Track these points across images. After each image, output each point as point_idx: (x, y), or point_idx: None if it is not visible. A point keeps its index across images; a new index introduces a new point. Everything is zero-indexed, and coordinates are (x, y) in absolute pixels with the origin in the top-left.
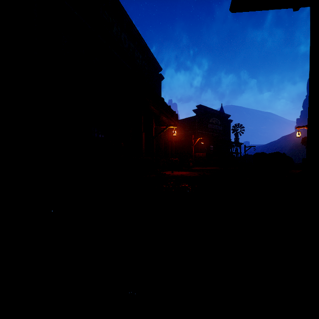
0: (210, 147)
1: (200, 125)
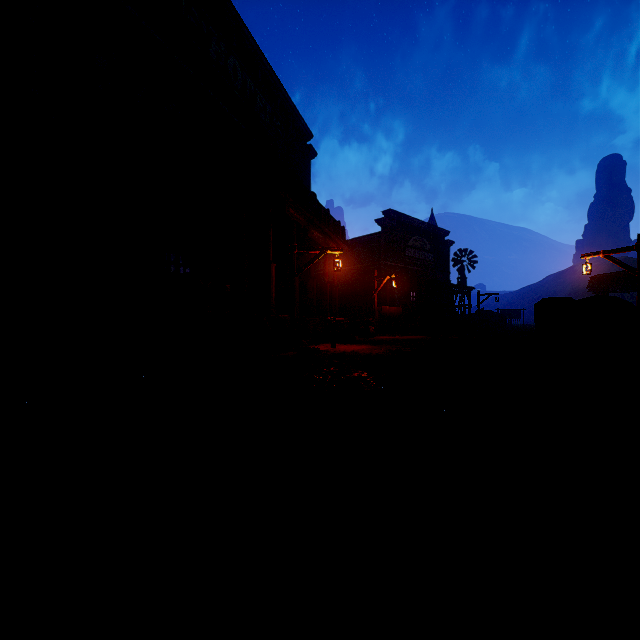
0: (409, 295)
1: (389, 250)
